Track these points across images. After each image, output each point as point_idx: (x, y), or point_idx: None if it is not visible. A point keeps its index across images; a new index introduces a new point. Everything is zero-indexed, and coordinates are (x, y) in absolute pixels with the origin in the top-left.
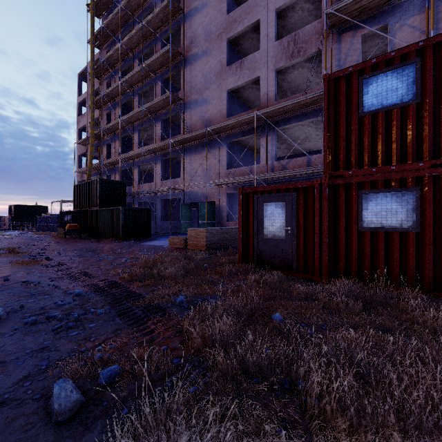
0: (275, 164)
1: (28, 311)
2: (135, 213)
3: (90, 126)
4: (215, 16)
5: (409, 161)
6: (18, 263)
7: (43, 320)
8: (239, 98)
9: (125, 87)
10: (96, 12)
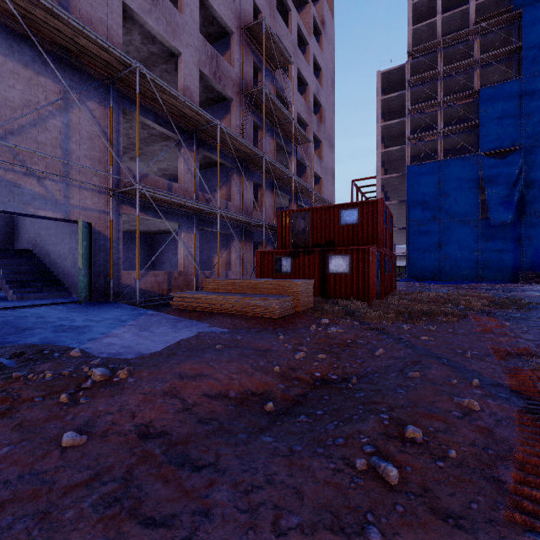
0: (200, 195)
1: None
2: None
3: None
4: None
5: (385, 248)
6: None
7: (533, 318)
8: None
9: None
10: None
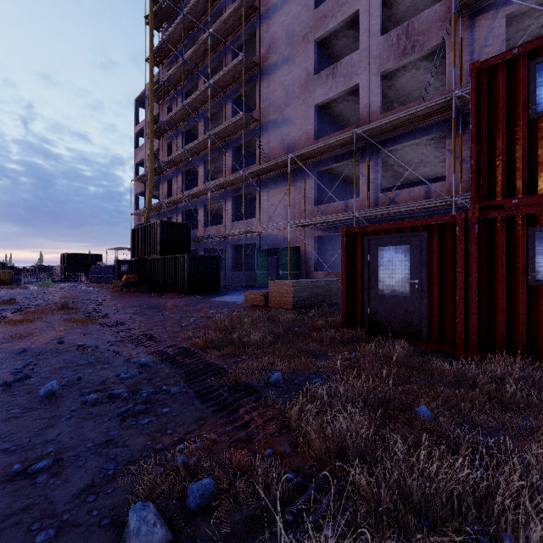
0: (380, 197)
1: (87, 385)
2: (202, 262)
3: (148, 160)
4: (300, 12)
5: None
6: (73, 321)
7: (105, 399)
8: (329, 115)
9: (189, 110)
10: (155, 24)
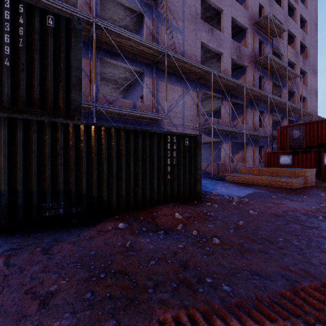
0: (231, 123)
1: None
2: None
3: None
4: None
5: None
6: None
7: None
8: None
9: None
10: None
